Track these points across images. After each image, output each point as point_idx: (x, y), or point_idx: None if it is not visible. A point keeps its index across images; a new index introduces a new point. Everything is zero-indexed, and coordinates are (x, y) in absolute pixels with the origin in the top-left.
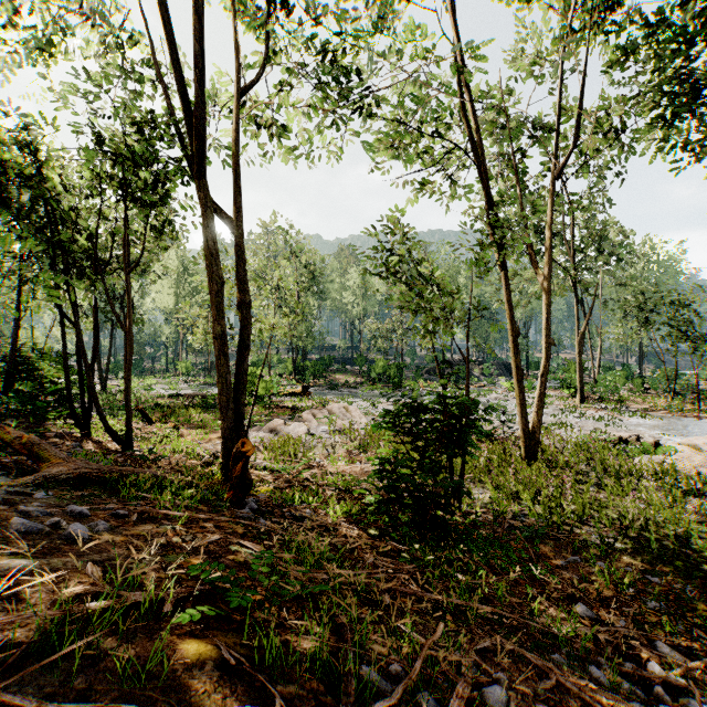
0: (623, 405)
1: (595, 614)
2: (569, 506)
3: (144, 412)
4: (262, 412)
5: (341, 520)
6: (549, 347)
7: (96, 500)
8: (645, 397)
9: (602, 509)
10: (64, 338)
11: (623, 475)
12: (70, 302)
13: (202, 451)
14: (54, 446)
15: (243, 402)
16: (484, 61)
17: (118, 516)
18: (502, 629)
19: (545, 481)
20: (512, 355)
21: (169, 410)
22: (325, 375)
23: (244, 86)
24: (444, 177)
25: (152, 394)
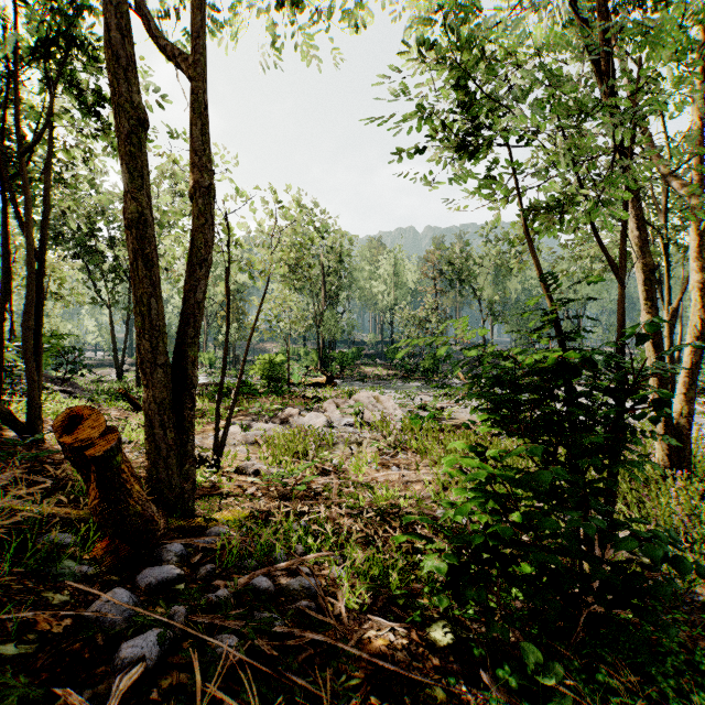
0: None
1: None
2: None
3: (129, 397)
4: (277, 402)
5: (369, 595)
6: None
7: None
8: None
9: None
10: None
11: None
12: None
13: None
14: None
15: (193, 358)
16: None
17: None
18: None
19: None
20: (642, 302)
21: None
22: (353, 367)
23: None
24: (506, 90)
25: None
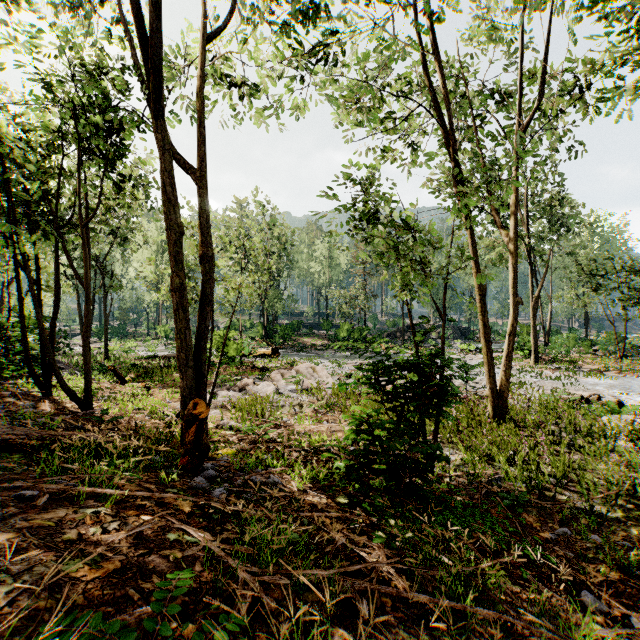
0: (576, 366)
1: (606, 606)
2: (545, 468)
3: (116, 372)
4: (233, 372)
5: (308, 486)
6: (517, 306)
7: (2, 477)
8: (595, 358)
9: (585, 473)
10: (21, 294)
11: (597, 435)
12: (21, 254)
13: (168, 410)
14: (3, 407)
15: (204, 360)
16: (456, 5)
17: (24, 498)
18: (509, 639)
19: (516, 441)
20: (479, 313)
21: (144, 370)
22: (294, 338)
23: (208, 34)
24: (408, 144)
25: (132, 356)
